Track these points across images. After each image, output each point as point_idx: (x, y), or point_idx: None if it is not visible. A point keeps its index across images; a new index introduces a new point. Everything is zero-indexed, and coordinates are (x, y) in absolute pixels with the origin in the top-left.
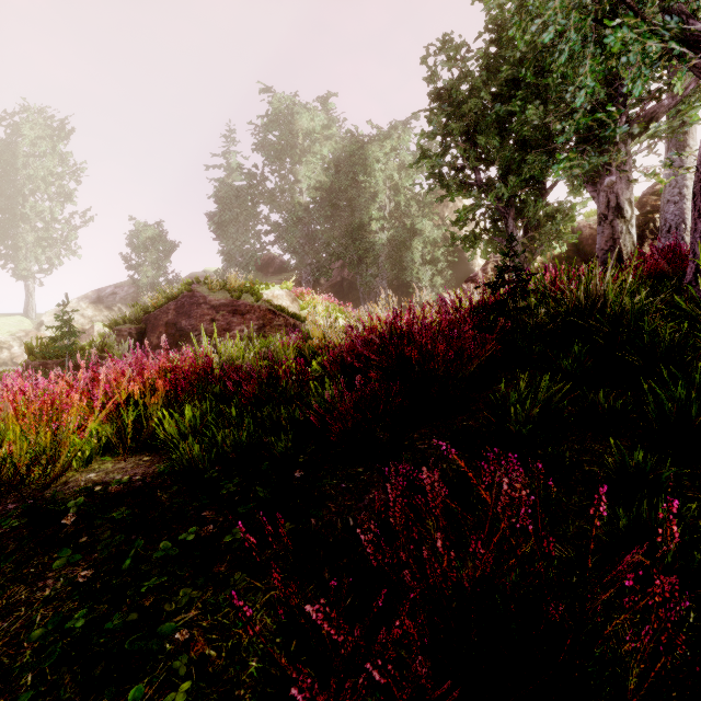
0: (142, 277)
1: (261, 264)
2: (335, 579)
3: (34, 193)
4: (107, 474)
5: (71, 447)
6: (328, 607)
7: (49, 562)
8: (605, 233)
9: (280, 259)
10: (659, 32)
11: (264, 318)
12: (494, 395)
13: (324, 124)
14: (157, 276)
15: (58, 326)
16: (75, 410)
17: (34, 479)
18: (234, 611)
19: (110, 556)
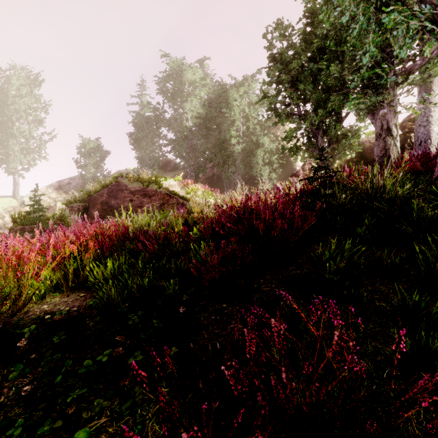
0: (87, 173)
1: (162, 165)
2: (206, 404)
3: (19, 120)
4: (55, 306)
5: (32, 287)
6: (199, 432)
7: (7, 374)
8: (380, 146)
9: (174, 161)
10: (418, 15)
11: (163, 199)
12: (313, 252)
13: (202, 77)
14: (96, 172)
15: (31, 205)
16: (32, 263)
17: (6, 309)
18: (133, 419)
19: (49, 370)
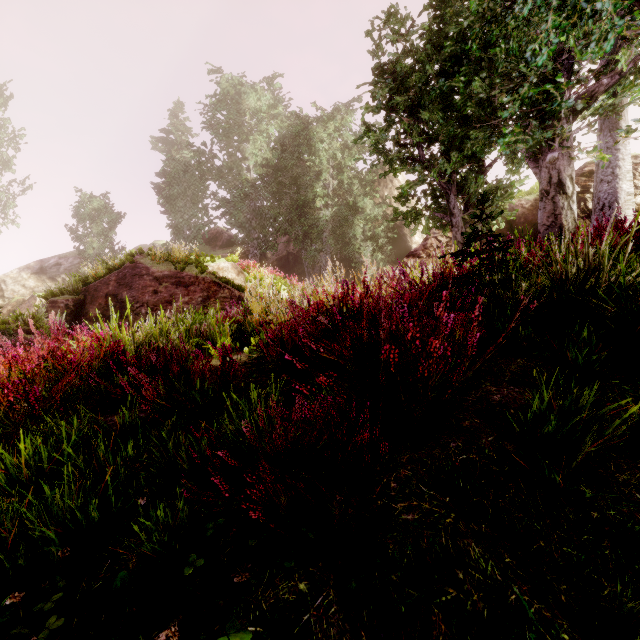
0: (88, 248)
1: (209, 238)
2: None
3: None
4: None
5: None
6: None
7: None
8: (546, 209)
9: (228, 233)
10: None
11: (209, 290)
12: (487, 400)
13: (271, 104)
14: (103, 247)
15: None
16: None
17: None
18: None
19: None
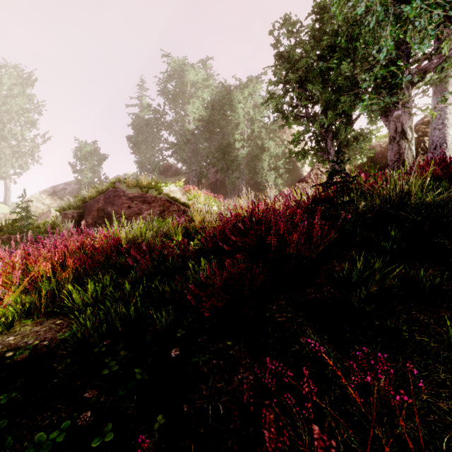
0: (83, 178)
1: (162, 170)
2: None
3: (10, 121)
4: (23, 338)
5: None
6: None
7: None
8: (393, 149)
9: (176, 166)
10: (442, 4)
11: (164, 205)
12: (332, 270)
13: (204, 78)
14: (93, 177)
15: (18, 212)
16: None
17: None
18: None
19: None
